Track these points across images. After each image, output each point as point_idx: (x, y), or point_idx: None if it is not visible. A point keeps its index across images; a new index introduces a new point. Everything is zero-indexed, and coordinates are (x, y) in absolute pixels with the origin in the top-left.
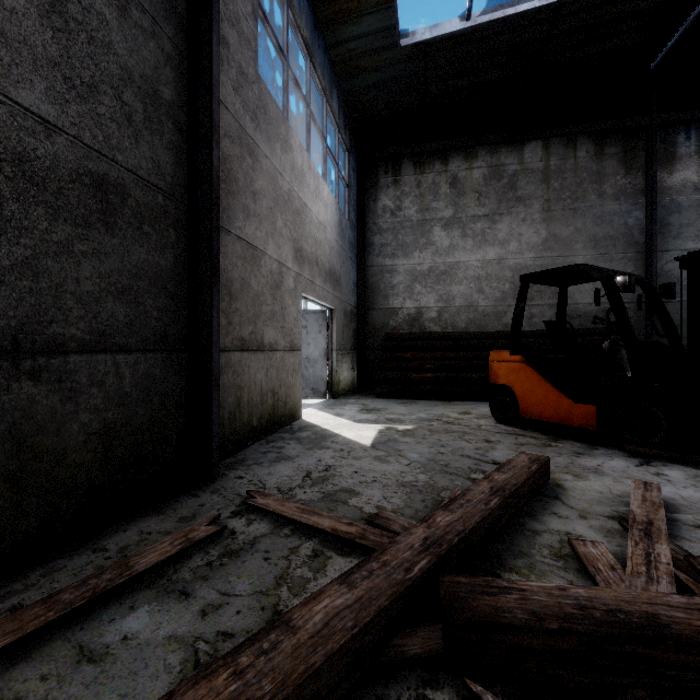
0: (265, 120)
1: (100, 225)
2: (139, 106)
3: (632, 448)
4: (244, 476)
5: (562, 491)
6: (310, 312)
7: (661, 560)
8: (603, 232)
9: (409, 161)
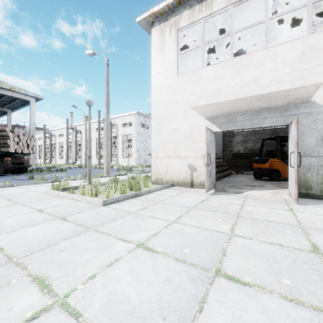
0: None
1: None
2: None
3: None
4: None
5: None
6: (212, 131)
7: None
8: None
9: None
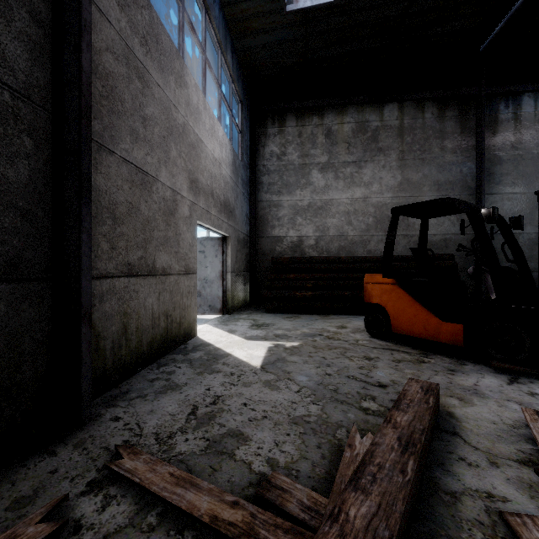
0: (157, 49)
1: None
2: None
3: (499, 365)
4: (121, 416)
5: (457, 423)
6: (207, 238)
7: None
8: (444, 178)
9: (292, 115)
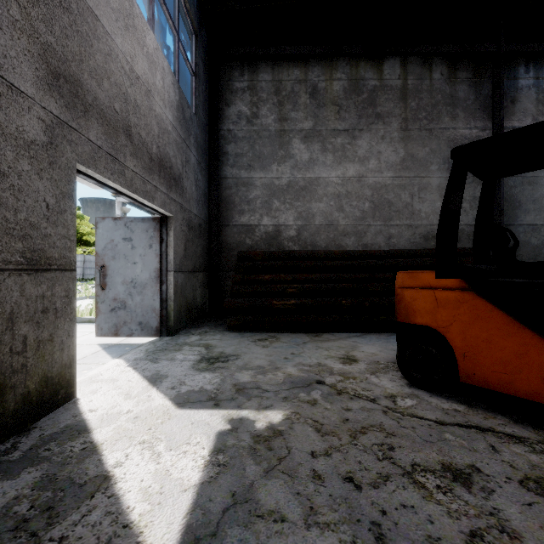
0: None
1: None
2: None
3: None
4: None
5: None
6: (136, 219)
7: None
8: None
9: (267, 65)
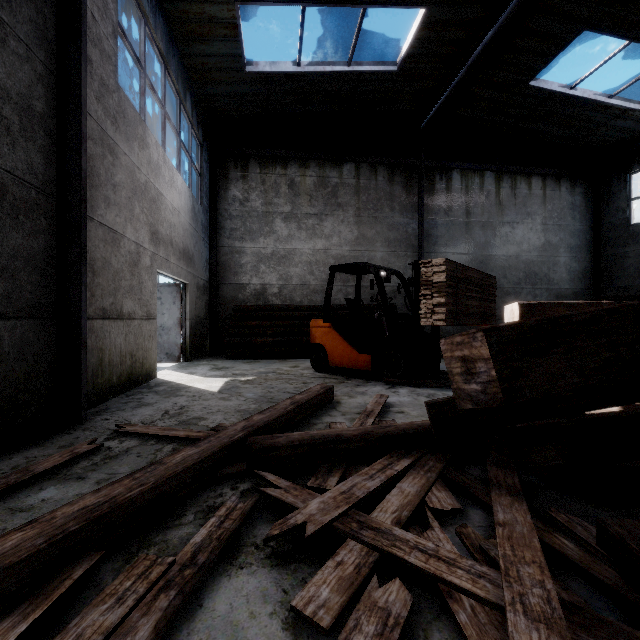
0: (124, 123)
1: None
2: (16, 118)
3: (387, 380)
4: (110, 418)
5: (338, 404)
6: (164, 285)
7: (367, 424)
8: (393, 236)
9: (256, 161)
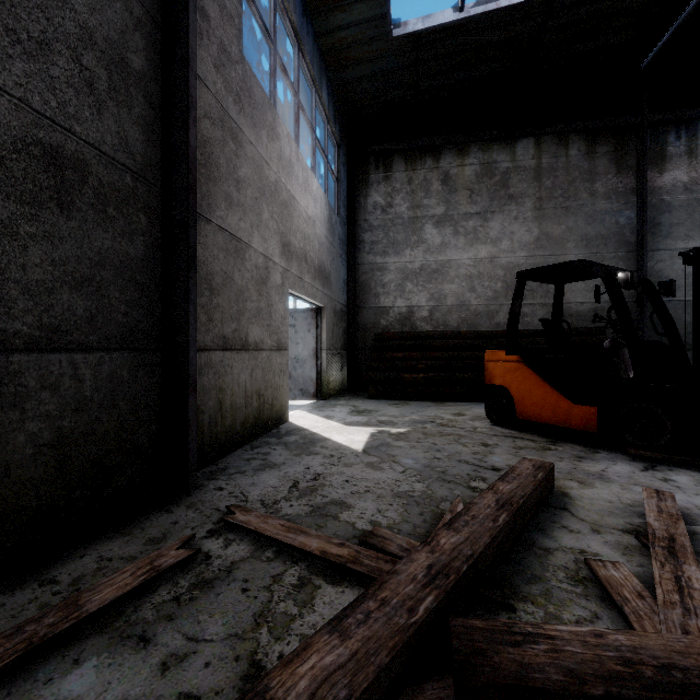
0: (249, 104)
1: (53, 205)
2: (102, 73)
3: (636, 452)
4: (224, 487)
5: (569, 501)
6: (298, 310)
7: (693, 586)
8: (594, 231)
9: (400, 157)
